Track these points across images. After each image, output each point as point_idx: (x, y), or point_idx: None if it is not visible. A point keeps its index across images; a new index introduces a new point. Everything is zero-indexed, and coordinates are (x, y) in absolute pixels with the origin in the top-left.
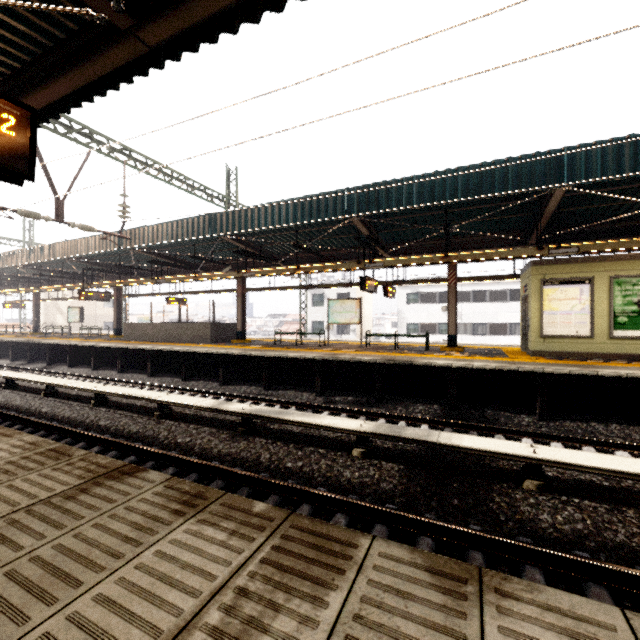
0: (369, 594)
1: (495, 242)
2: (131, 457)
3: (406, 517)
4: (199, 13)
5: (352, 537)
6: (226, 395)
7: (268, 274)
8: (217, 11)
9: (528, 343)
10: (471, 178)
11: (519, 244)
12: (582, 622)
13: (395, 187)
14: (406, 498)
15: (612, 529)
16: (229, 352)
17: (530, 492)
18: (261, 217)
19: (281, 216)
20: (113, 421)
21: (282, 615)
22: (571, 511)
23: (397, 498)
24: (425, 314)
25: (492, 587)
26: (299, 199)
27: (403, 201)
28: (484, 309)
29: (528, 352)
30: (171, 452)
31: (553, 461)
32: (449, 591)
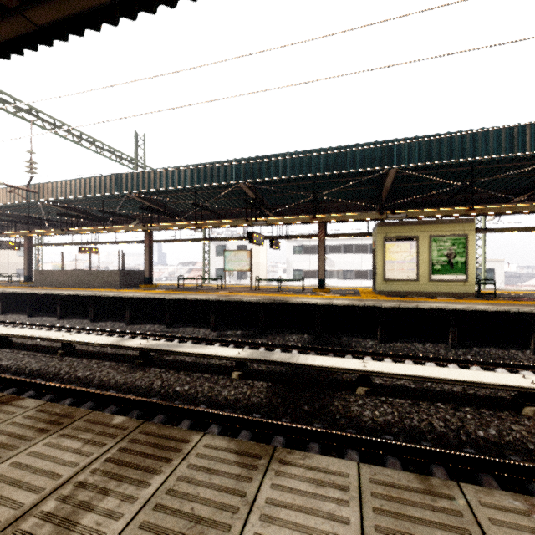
0: (185, 474)
1: (353, 207)
2: (30, 392)
3: (265, 422)
4: (82, 4)
5: (187, 435)
6: (131, 333)
7: (171, 228)
8: (98, 4)
9: (375, 285)
10: (330, 157)
11: (370, 209)
12: (329, 474)
13: (273, 161)
14: (269, 408)
15: (410, 417)
16: (135, 295)
17: (361, 396)
18: (163, 179)
19: (180, 179)
20: (15, 361)
21: (109, 497)
22: (386, 407)
23: (262, 408)
24: (307, 263)
25: (278, 459)
26: (195, 165)
27: (279, 172)
28: (352, 259)
29: (375, 292)
30: (71, 385)
31: (376, 372)
32: (246, 465)
